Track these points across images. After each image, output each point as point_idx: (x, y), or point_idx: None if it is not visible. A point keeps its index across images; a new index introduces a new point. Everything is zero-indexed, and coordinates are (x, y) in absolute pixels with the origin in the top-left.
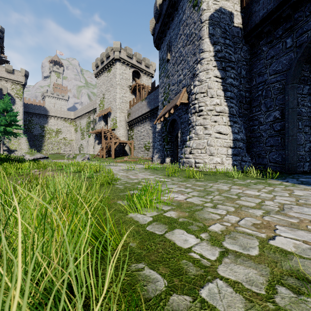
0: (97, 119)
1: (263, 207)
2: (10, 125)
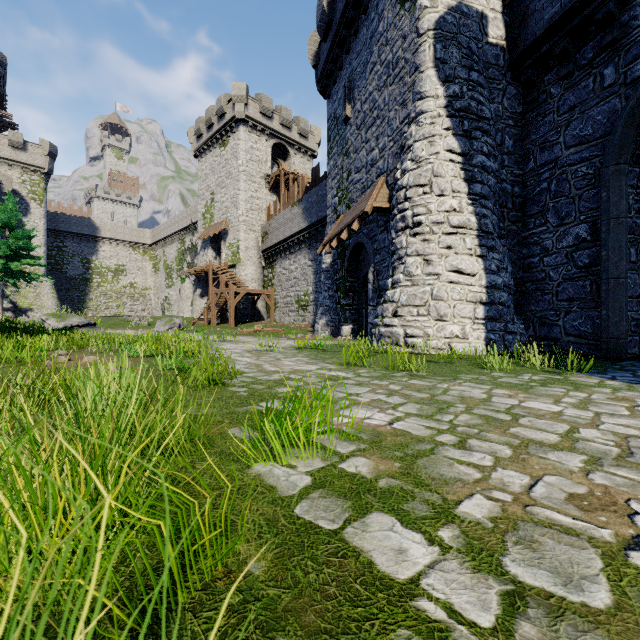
0: (200, 244)
1: (579, 446)
2: (17, 257)
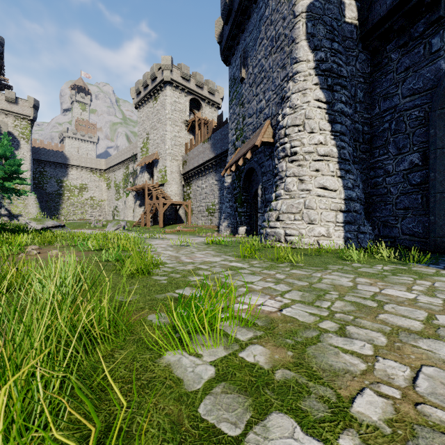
0: (139, 169)
1: (442, 333)
2: (11, 179)
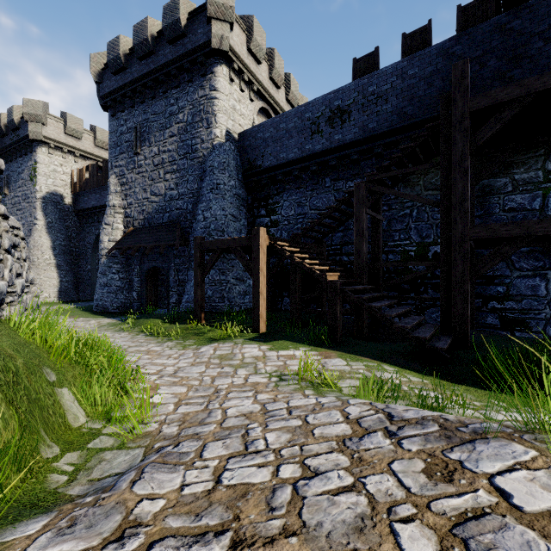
0: None
1: None
2: None
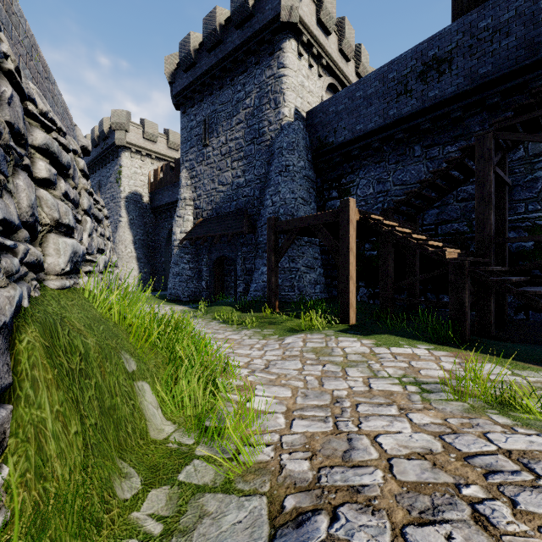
0: None
1: None
2: None
